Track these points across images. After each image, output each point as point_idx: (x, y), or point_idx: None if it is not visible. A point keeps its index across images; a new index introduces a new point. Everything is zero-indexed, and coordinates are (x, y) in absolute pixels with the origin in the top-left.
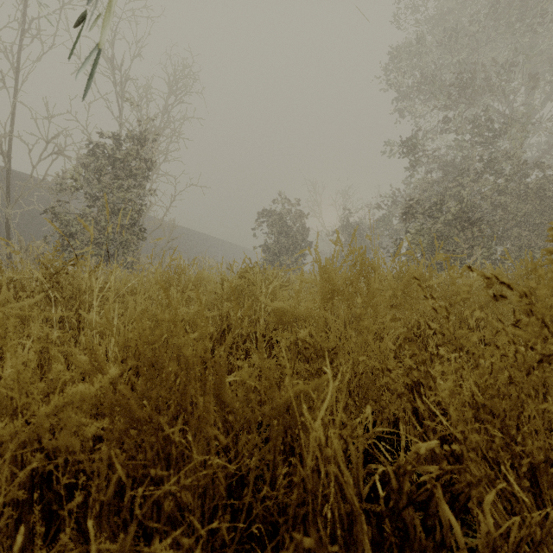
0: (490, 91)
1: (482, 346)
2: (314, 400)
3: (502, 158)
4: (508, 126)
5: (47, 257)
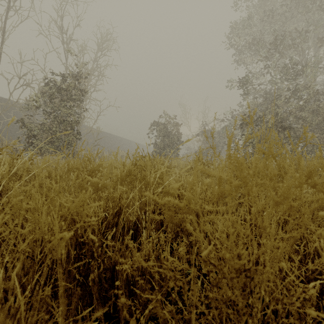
0: (294, 47)
1: None
2: None
3: (302, 89)
4: (306, 68)
5: None
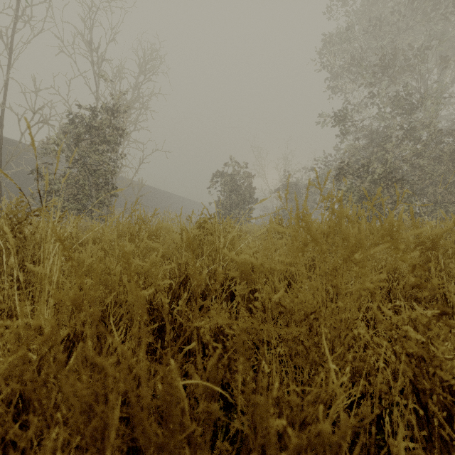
0: (409, 70)
1: (451, 299)
2: (319, 418)
3: (420, 127)
4: (425, 99)
5: (10, 207)
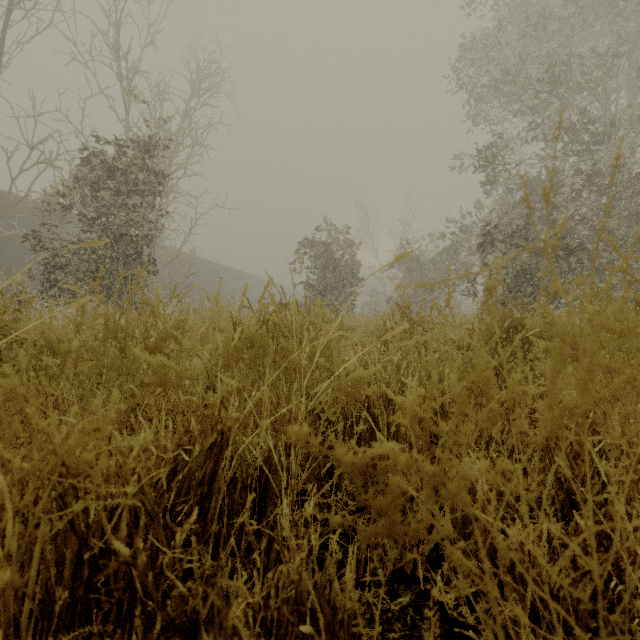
0: (589, 88)
1: None
2: None
3: (606, 171)
4: (615, 130)
5: None
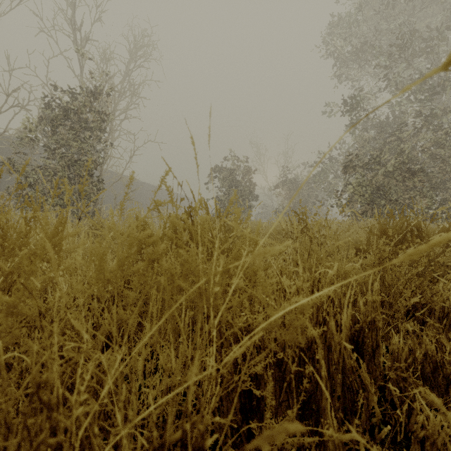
0: (426, 52)
1: None
2: None
3: (440, 114)
4: (448, 82)
5: None
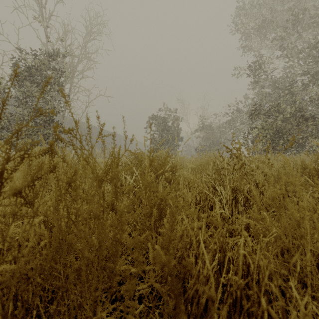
0: (313, 26)
1: None
2: None
3: None
4: None
5: None
